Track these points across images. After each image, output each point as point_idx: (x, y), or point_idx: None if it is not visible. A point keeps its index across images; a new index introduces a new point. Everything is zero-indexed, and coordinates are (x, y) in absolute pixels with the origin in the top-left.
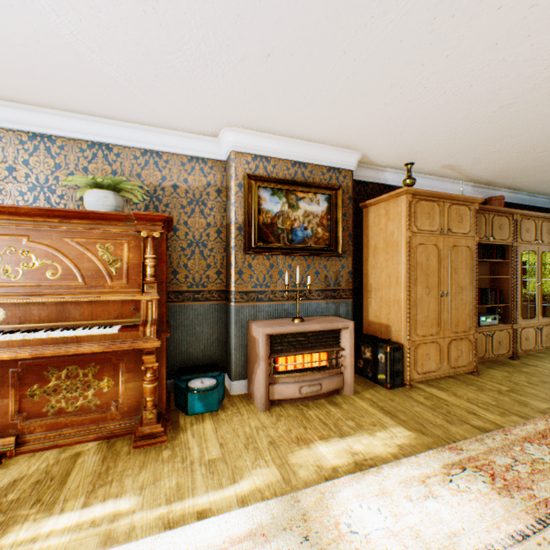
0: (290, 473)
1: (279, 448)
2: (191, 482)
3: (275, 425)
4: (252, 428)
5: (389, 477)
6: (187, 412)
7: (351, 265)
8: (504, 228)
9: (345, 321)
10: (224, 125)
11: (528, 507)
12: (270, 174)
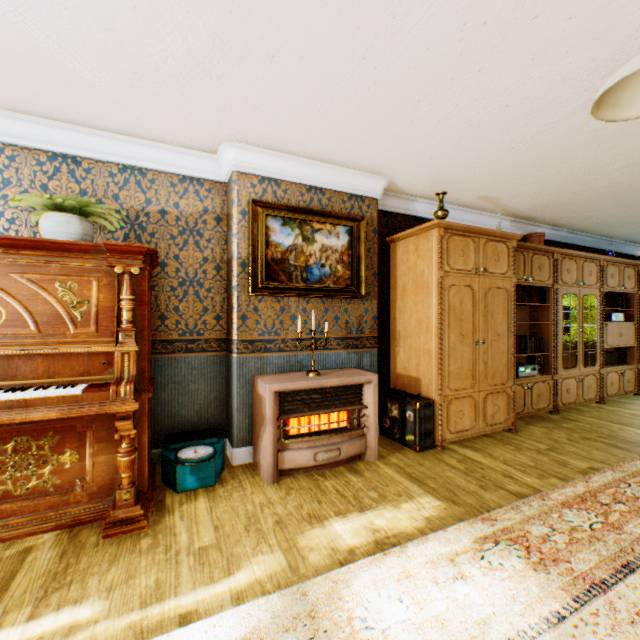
0: (298, 558)
1: (287, 528)
2: (174, 578)
3: (284, 501)
4: (255, 505)
5: (414, 557)
6: (176, 489)
7: (376, 308)
8: (544, 268)
9: (369, 375)
10: (224, 140)
11: (566, 583)
12: (280, 200)
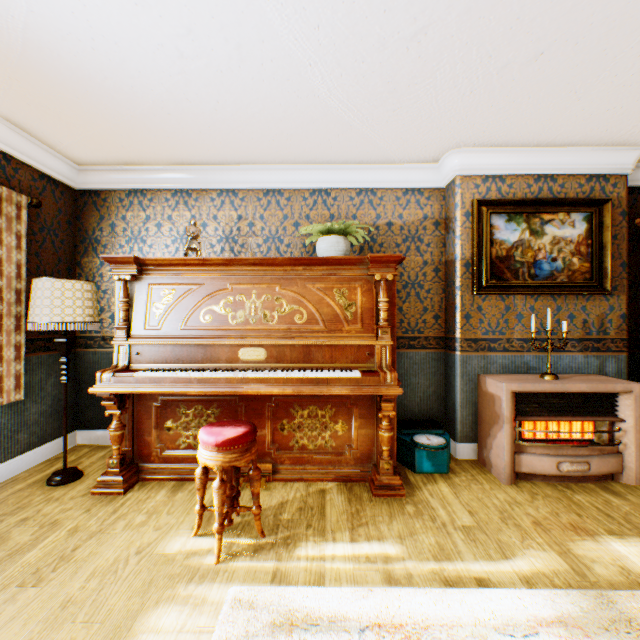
0: (579, 565)
1: (550, 532)
2: (452, 544)
3: (531, 504)
4: (500, 501)
5: None
6: (414, 470)
7: (623, 305)
8: None
9: (626, 383)
10: (450, 148)
11: None
12: (504, 195)
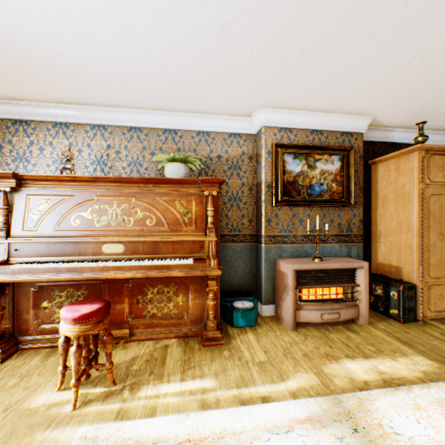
0: (326, 380)
1: (312, 360)
2: (250, 375)
3: (304, 342)
4: (285, 342)
5: (420, 396)
6: (233, 325)
7: (361, 214)
8: None
9: (360, 262)
10: (258, 107)
11: None
12: (292, 141)
